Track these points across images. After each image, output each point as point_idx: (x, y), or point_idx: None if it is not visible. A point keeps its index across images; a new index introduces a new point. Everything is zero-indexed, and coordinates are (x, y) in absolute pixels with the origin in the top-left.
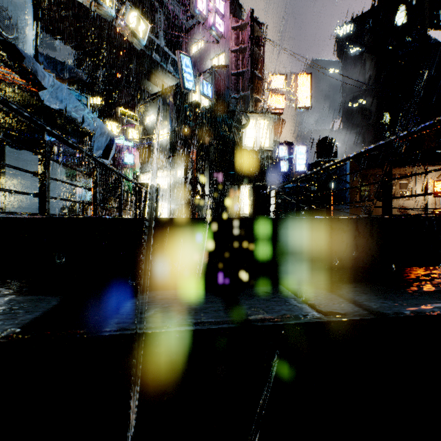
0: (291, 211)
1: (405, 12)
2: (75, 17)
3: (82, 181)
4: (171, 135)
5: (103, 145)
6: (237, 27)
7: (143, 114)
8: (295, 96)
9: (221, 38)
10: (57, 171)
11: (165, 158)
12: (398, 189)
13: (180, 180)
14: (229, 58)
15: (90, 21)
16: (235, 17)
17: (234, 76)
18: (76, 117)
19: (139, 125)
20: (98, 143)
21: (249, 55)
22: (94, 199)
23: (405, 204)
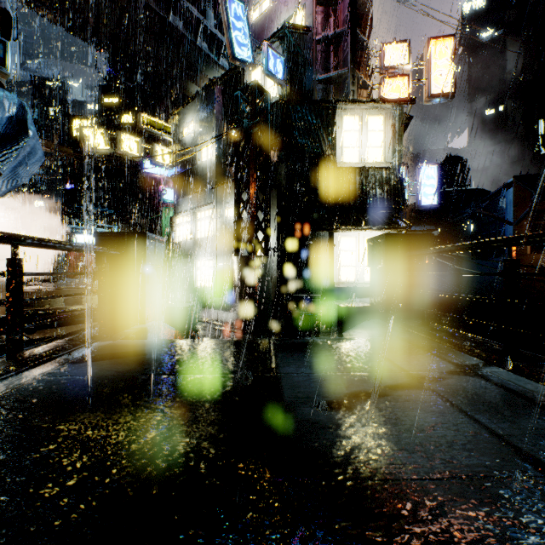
0: None
1: None
2: None
3: (107, 227)
4: (218, 152)
5: None
6: None
7: (179, 124)
8: (425, 77)
9: None
10: None
11: (209, 188)
12: None
13: (232, 223)
14: (313, 14)
15: None
16: None
17: (321, 44)
18: None
19: (173, 141)
20: None
21: (348, 3)
22: None
23: None
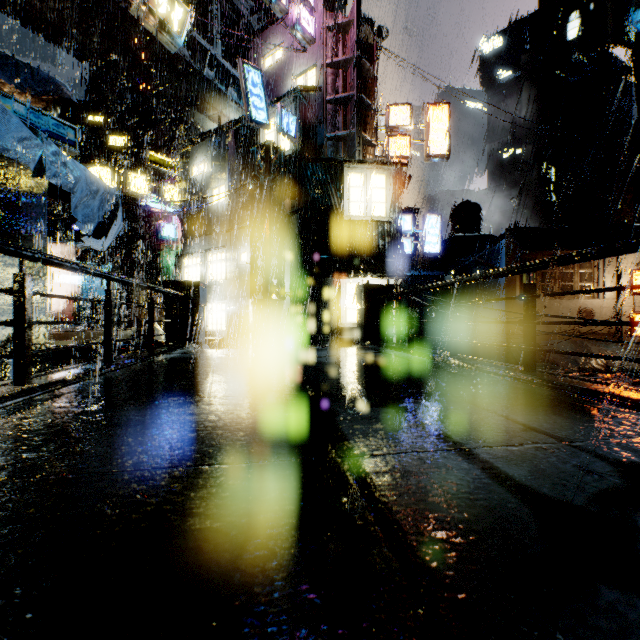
0: (416, 312)
1: (579, 20)
2: (78, 6)
3: (95, 265)
4: (231, 196)
5: (95, 214)
6: (335, 26)
7: (188, 163)
8: (425, 138)
9: (310, 43)
10: (1, 262)
11: (221, 231)
12: (578, 281)
13: (246, 267)
14: (323, 75)
15: (103, 13)
16: (332, 12)
17: (331, 104)
18: (24, 160)
19: (181, 180)
20: (86, 210)
21: (355, 71)
22: (16, 345)
23: (588, 304)
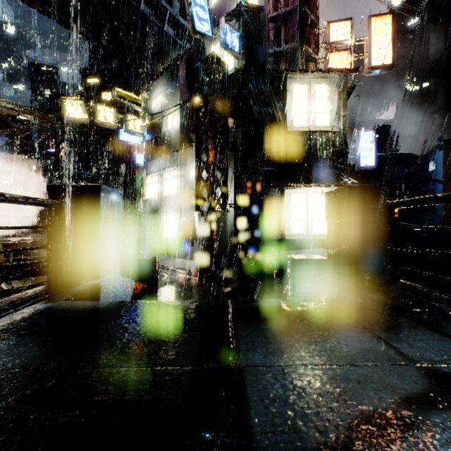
0: None
1: None
2: None
3: None
4: (182, 120)
5: None
6: None
7: (148, 97)
8: (365, 51)
9: None
10: None
11: (173, 152)
12: None
13: (194, 182)
14: None
15: None
16: None
17: (273, 22)
18: None
19: (144, 112)
20: None
21: None
22: None
23: None
